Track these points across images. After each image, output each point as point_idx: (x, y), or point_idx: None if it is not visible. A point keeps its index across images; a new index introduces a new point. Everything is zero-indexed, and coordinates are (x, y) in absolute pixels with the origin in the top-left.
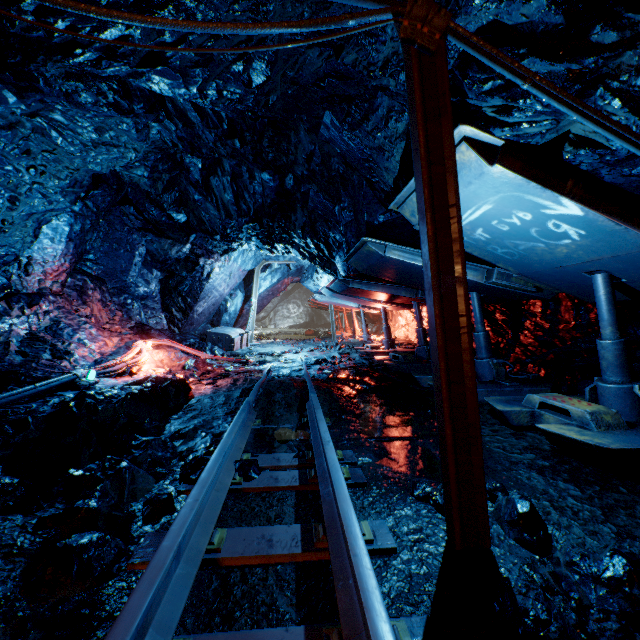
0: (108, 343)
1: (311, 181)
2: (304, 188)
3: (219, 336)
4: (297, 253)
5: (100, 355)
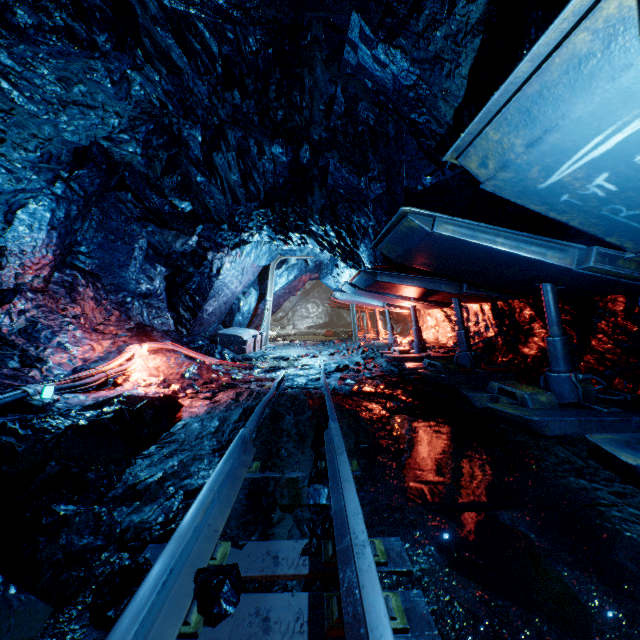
0: (95, 347)
1: (331, 147)
2: (322, 161)
3: (230, 338)
4: (315, 243)
5: (82, 362)
